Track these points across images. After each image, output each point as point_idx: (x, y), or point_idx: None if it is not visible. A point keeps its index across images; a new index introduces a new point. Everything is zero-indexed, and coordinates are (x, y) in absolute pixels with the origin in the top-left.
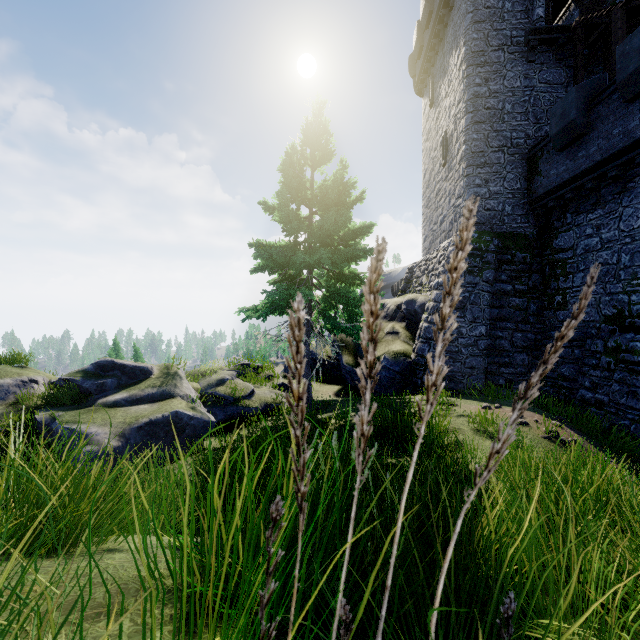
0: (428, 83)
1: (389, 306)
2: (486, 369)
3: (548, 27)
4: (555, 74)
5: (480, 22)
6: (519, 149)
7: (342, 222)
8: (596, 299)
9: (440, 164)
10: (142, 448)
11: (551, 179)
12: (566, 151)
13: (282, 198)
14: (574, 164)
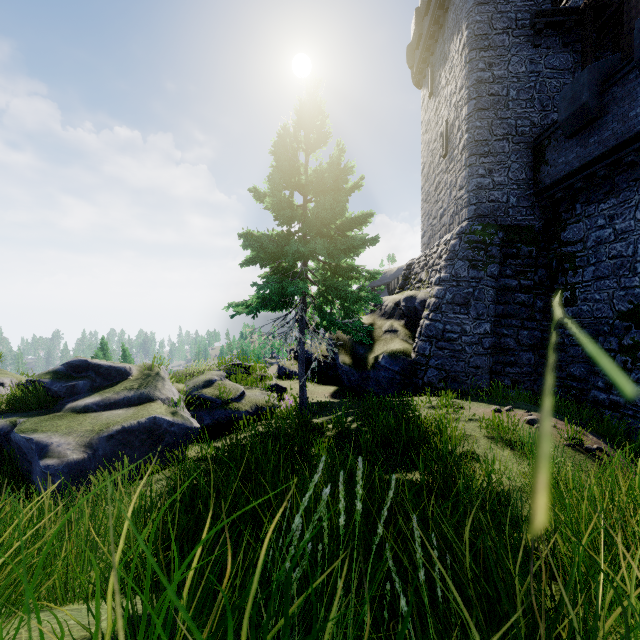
0: (427, 73)
1: (387, 303)
2: (491, 369)
3: (555, 9)
4: (562, 59)
5: (484, 4)
6: (524, 138)
7: (339, 209)
8: (609, 294)
9: (440, 156)
10: (113, 460)
11: (559, 168)
12: (576, 137)
13: (274, 183)
14: (585, 151)
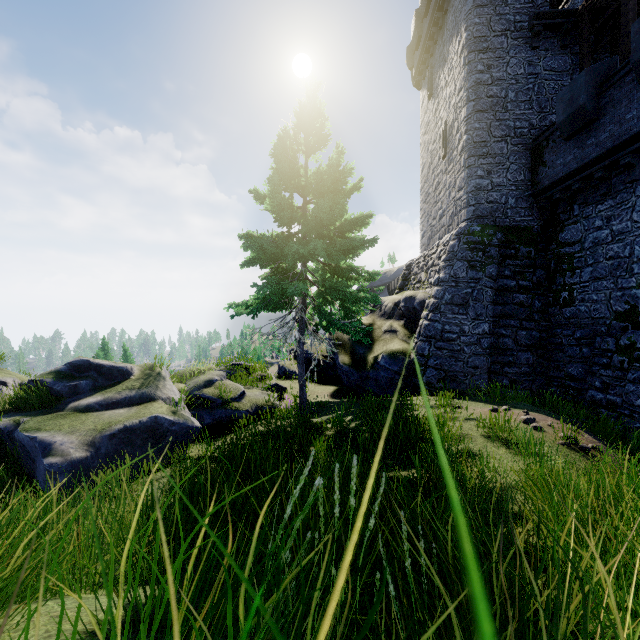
0: (426, 74)
1: (386, 304)
2: (489, 369)
3: (553, 11)
4: (560, 61)
5: (482, 6)
6: (523, 139)
7: (339, 211)
8: (606, 295)
9: (439, 157)
10: (115, 458)
11: (557, 169)
12: (574, 139)
13: (274, 184)
14: (583, 152)
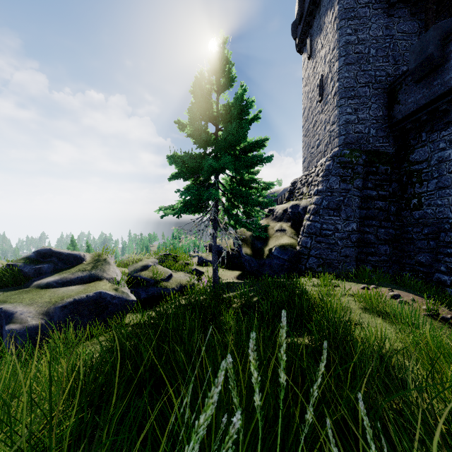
0: (307, 42)
1: (277, 210)
2: (356, 257)
3: None
4: (410, 25)
5: None
6: (381, 85)
7: (243, 134)
8: (449, 200)
9: (317, 101)
10: (65, 325)
11: (409, 106)
12: (423, 82)
13: (193, 114)
14: (430, 91)
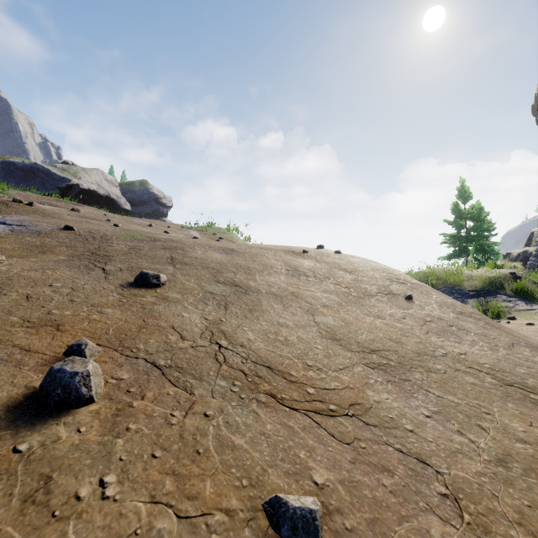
0: None
1: (513, 254)
2: None
3: None
4: None
5: None
6: None
7: (483, 227)
8: None
9: None
10: None
11: None
12: None
13: (458, 221)
14: None
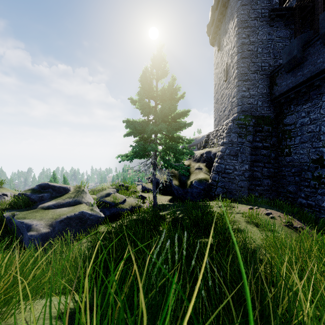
0: (217, 39)
1: (197, 154)
2: (248, 187)
3: (281, 8)
4: (284, 33)
5: (245, 5)
6: (265, 72)
7: (173, 108)
8: (307, 150)
9: (223, 80)
10: (62, 232)
11: (283, 87)
12: (291, 72)
13: (140, 95)
14: (295, 79)
